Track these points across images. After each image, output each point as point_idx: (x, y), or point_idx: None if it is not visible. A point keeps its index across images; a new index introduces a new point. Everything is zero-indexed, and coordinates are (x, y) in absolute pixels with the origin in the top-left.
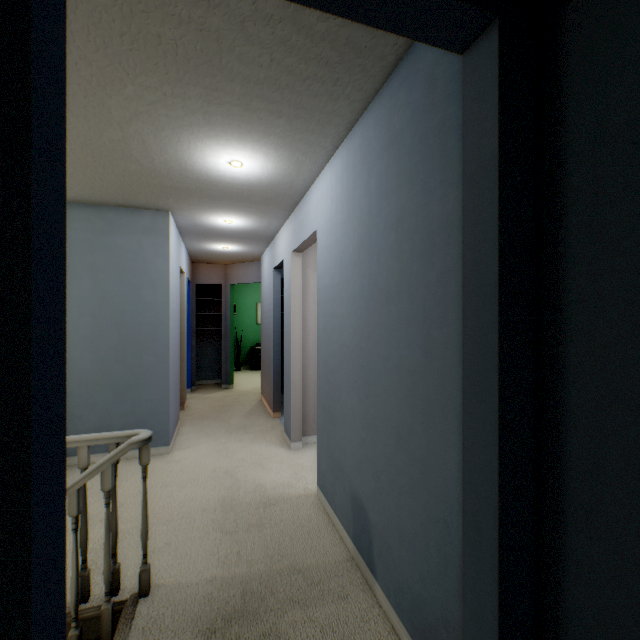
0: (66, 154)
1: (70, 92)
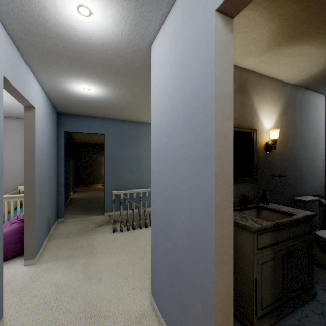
0: (105, 150)
1: (132, 106)
